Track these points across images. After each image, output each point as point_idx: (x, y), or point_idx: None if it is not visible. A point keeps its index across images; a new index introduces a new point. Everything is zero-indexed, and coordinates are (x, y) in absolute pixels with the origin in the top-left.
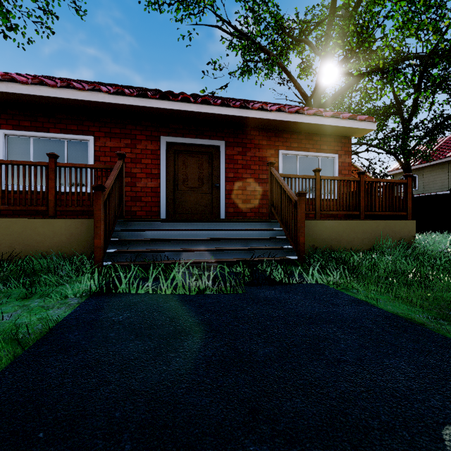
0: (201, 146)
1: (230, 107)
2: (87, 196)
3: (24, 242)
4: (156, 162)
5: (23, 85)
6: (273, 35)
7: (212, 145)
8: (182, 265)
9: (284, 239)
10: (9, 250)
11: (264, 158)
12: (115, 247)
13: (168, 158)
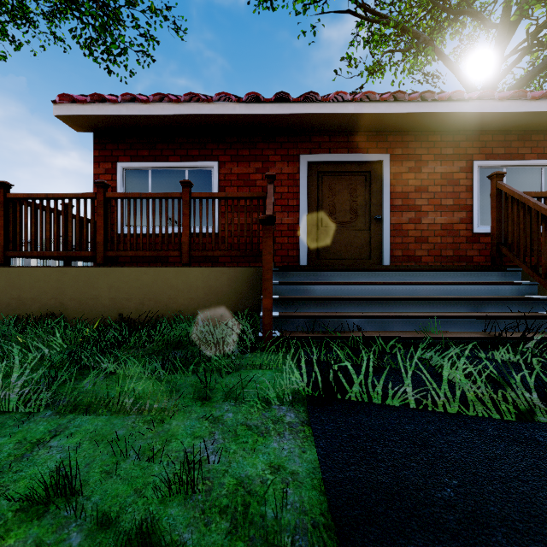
0: (354, 163)
1: (404, 101)
2: (210, 238)
3: (155, 297)
4: (294, 190)
5: (144, 104)
6: (419, 13)
7: (370, 161)
8: (388, 341)
9: (545, 300)
10: (138, 307)
11: (449, 174)
12: (276, 308)
13: (309, 184)
